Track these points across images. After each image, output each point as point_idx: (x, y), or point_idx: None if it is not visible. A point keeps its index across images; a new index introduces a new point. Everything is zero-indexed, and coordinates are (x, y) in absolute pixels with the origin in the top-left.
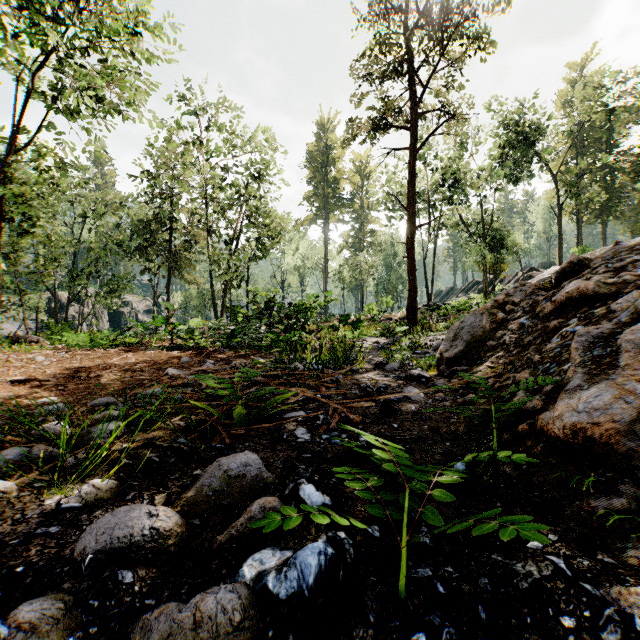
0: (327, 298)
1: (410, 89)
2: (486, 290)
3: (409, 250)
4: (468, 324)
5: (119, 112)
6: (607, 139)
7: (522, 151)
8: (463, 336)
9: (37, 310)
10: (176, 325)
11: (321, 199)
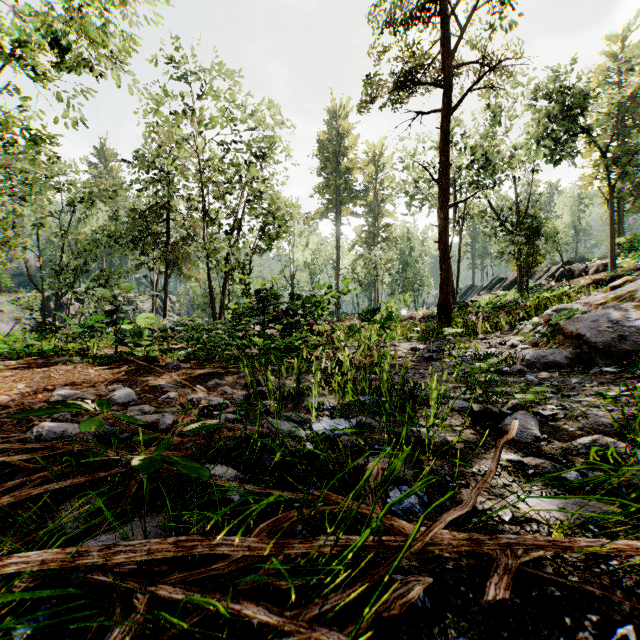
0: (342, 290)
1: (442, 39)
2: (521, 285)
3: (441, 233)
4: None
5: (90, 67)
6: None
7: (566, 124)
8: None
9: None
10: (122, 324)
11: (333, 191)
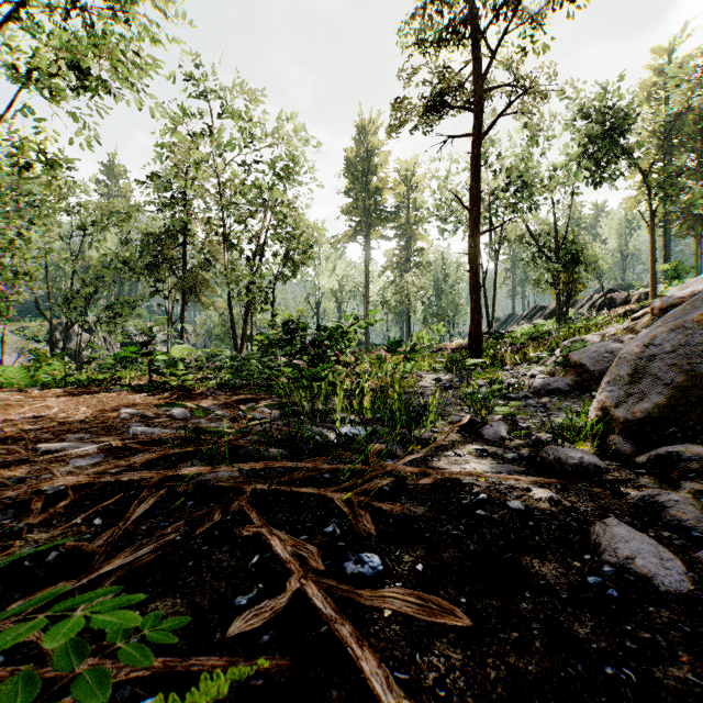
0: (369, 321)
1: (473, 61)
2: (559, 315)
3: (472, 262)
4: (667, 349)
5: (109, 90)
6: (702, 135)
7: (605, 145)
8: (659, 374)
9: (3, 337)
10: (156, 355)
11: (361, 212)
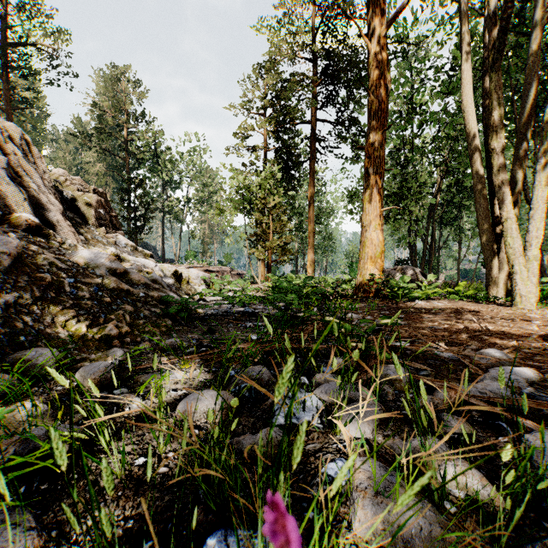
0: None
1: None
2: None
3: None
4: None
5: None
6: None
7: None
8: None
9: None
10: None
11: None
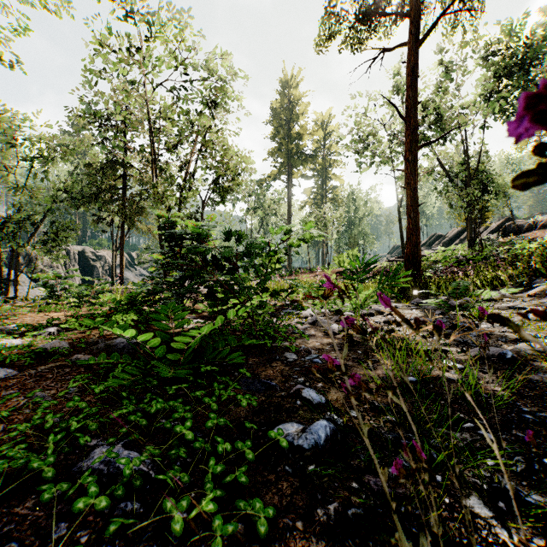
0: (303, 236)
1: None
2: (471, 240)
3: (409, 178)
4: None
5: None
6: None
7: (520, 77)
8: None
9: None
10: None
11: (285, 154)
